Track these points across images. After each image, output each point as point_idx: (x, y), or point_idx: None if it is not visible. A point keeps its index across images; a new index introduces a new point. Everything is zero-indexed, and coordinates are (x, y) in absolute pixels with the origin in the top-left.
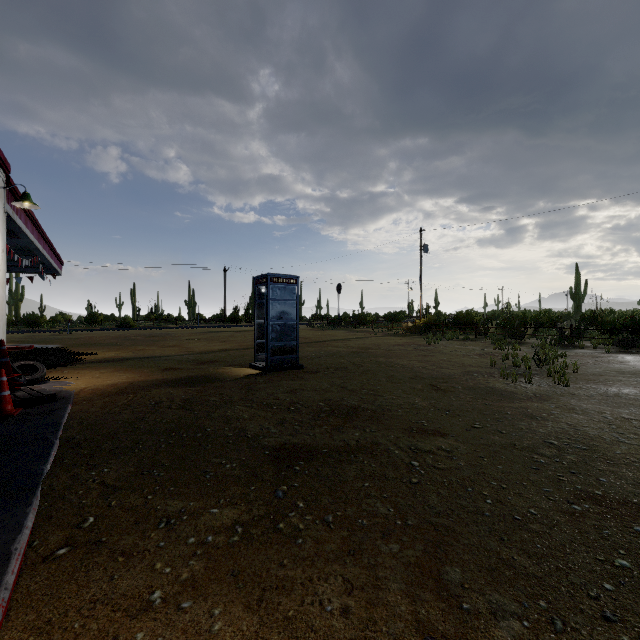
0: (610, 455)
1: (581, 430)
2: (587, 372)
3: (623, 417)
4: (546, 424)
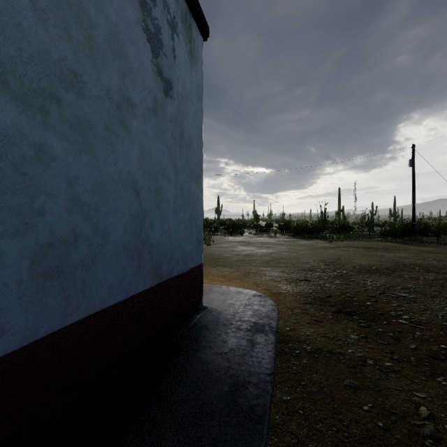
0: (216, 254)
1: (211, 252)
2: (217, 242)
3: (221, 250)
4: (204, 252)
